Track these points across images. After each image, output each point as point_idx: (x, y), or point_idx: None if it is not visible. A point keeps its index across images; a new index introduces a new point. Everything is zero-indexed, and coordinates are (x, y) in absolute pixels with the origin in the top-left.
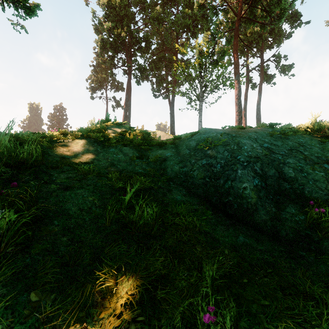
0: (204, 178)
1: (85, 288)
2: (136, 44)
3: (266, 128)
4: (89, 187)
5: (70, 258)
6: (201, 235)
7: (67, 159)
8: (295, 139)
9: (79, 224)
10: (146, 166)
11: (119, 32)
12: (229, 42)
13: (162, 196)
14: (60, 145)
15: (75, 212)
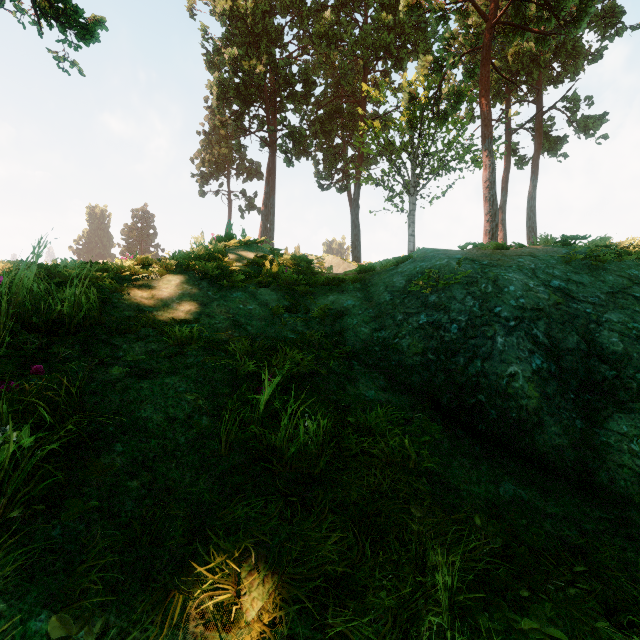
0: (424, 353)
1: (172, 599)
2: (285, 87)
3: (553, 247)
4: (188, 372)
5: (143, 528)
6: (421, 478)
7: (149, 314)
8: (622, 270)
9: (167, 452)
10: (304, 327)
11: (253, 65)
12: (470, 74)
13: (336, 391)
14: (136, 287)
15: (160, 425)
